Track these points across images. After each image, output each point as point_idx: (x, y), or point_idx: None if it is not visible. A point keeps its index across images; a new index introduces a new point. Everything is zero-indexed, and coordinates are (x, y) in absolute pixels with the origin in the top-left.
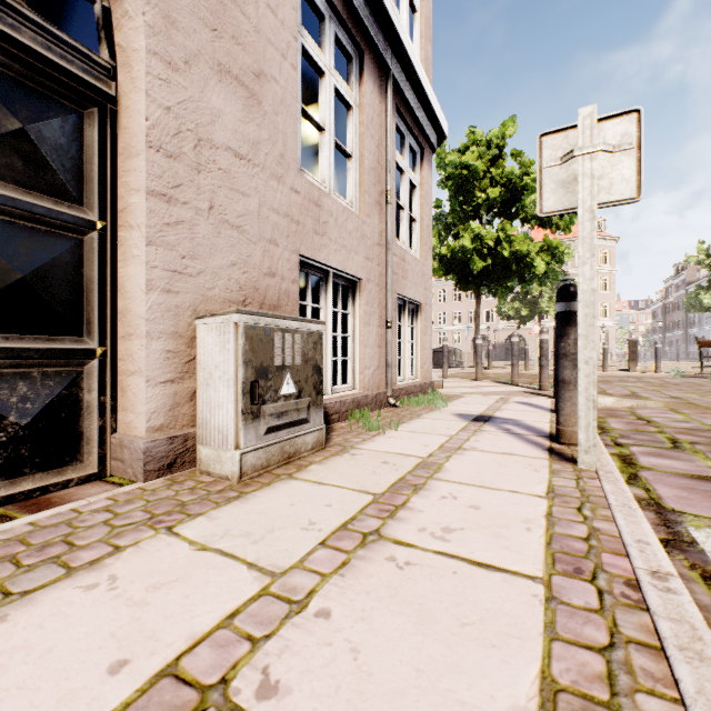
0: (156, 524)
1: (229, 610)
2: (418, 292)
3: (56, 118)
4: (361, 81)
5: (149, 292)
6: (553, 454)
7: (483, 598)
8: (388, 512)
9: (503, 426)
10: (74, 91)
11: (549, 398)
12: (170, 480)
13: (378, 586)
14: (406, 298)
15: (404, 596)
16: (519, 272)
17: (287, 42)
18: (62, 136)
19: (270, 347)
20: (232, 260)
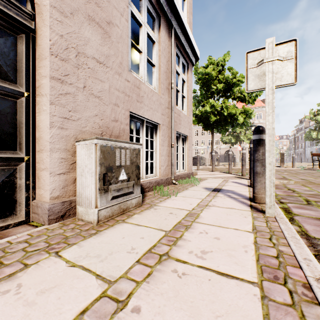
0: (50, 250)
1: (82, 308)
2: (186, 130)
3: (1, 38)
4: (159, 30)
5: (51, 128)
6: (253, 208)
7: (226, 297)
8: (172, 242)
9: (227, 193)
10: (12, 25)
11: (246, 179)
12: (62, 224)
13: (167, 289)
14: (180, 133)
15: (182, 296)
16: (231, 122)
17: (123, 8)
18: (5, 47)
19: (113, 156)
20: (95, 113)
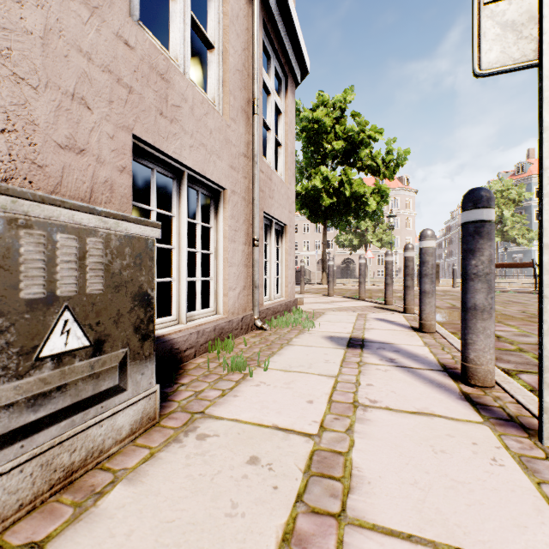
0: None
1: None
2: (283, 214)
3: None
4: None
5: None
6: (482, 411)
7: None
8: None
9: (384, 353)
10: None
11: (399, 313)
12: None
13: None
14: (272, 218)
15: None
16: (356, 209)
17: None
18: None
19: (3, 258)
20: None
